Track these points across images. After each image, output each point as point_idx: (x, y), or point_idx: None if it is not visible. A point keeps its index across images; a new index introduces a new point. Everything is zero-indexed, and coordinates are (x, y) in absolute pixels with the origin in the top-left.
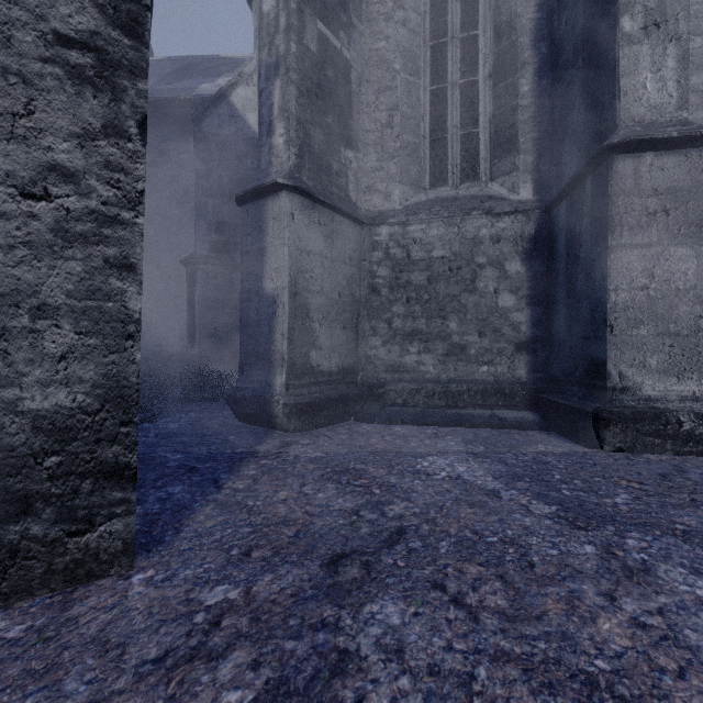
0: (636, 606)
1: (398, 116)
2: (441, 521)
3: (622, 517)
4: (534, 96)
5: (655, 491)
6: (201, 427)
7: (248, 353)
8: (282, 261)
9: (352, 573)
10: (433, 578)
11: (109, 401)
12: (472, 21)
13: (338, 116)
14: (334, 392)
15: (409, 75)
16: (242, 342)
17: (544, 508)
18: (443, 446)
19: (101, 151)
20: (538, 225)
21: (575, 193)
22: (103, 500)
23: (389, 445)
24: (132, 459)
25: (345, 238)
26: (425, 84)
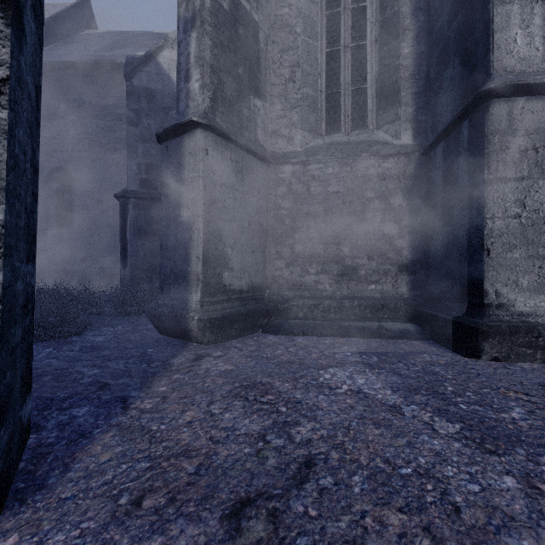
0: None
1: (299, 72)
2: (349, 446)
3: (526, 437)
4: (413, 57)
5: (543, 403)
6: (124, 340)
7: (167, 273)
8: (197, 192)
9: (256, 531)
10: (351, 535)
11: None
12: None
13: (248, 69)
14: (244, 308)
15: (308, 38)
16: (162, 264)
17: (448, 426)
18: (341, 357)
19: None
20: (418, 165)
21: (451, 136)
22: None
23: (293, 356)
24: None
25: (254, 174)
26: (322, 46)
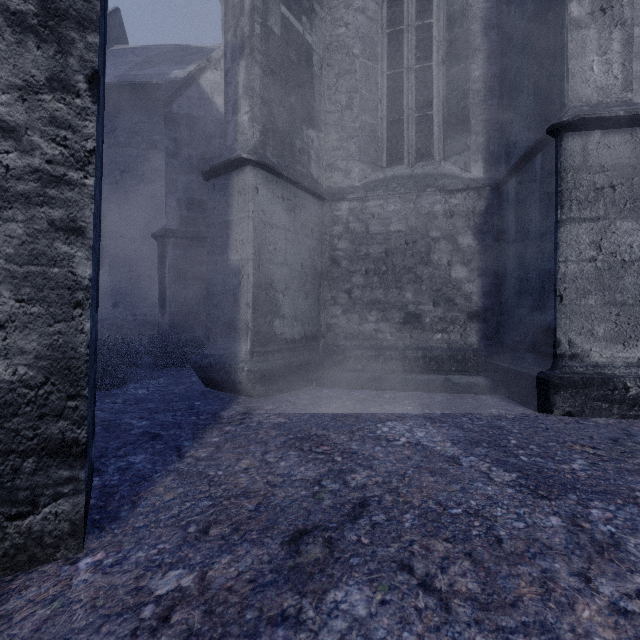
0: (613, 588)
1: (357, 99)
2: (403, 491)
3: (582, 485)
4: (484, 80)
5: (609, 456)
6: (169, 393)
7: (214, 321)
8: (247, 234)
9: (314, 553)
10: (399, 557)
11: (54, 373)
12: (427, 10)
13: (301, 97)
14: (297, 359)
15: (367, 60)
16: (208, 311)
17: (504, 475)
18: (401, 411)
19: (45, 105)
20: (489, 202)
21: (524, 171)
22: (48, 479)
23: (349, 410)
24: (80, 435)
25: (307, 213)
26: (383, 68)
